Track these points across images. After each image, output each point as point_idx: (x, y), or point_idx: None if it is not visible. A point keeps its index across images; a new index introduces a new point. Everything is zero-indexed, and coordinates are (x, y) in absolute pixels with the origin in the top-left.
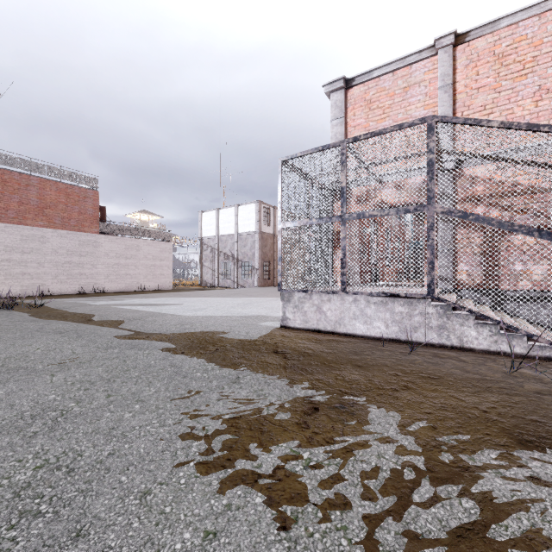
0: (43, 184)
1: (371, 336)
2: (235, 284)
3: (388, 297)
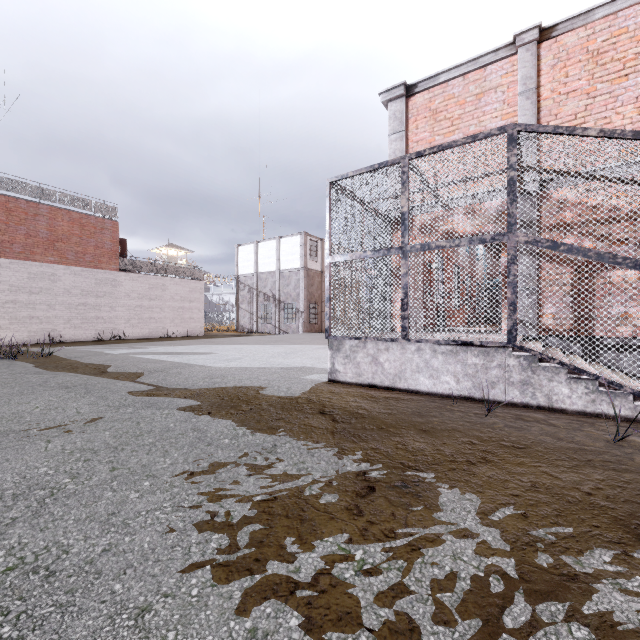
0: (54, 213)
1: (438, 393)
2: (276, 329)
3: (459, 345)
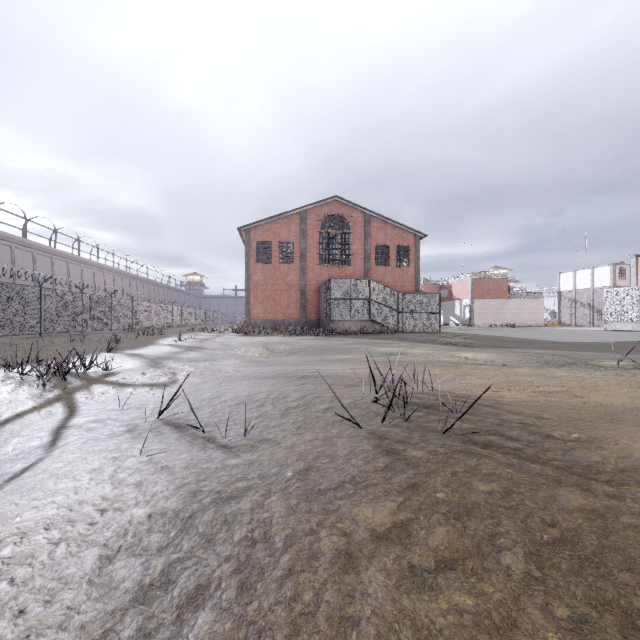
0: (488, 281)
1: (627, 330)
2: (590, 324)
3: (631, 322)
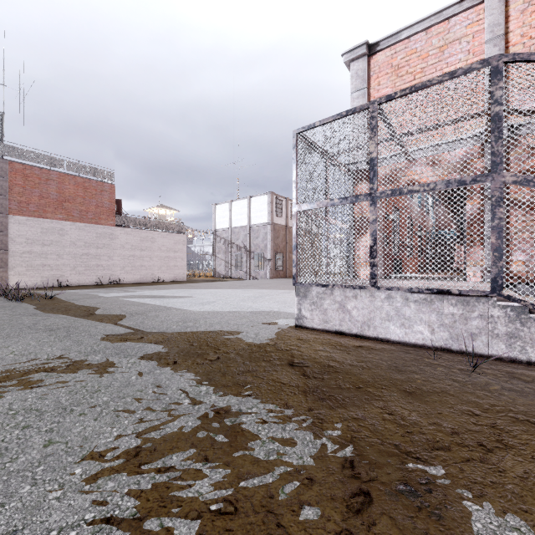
0: (62, 178)
1: (410, 343)
2: (247, 275)
3: (434, 294)
